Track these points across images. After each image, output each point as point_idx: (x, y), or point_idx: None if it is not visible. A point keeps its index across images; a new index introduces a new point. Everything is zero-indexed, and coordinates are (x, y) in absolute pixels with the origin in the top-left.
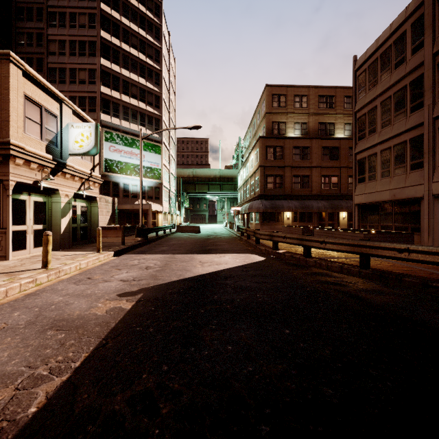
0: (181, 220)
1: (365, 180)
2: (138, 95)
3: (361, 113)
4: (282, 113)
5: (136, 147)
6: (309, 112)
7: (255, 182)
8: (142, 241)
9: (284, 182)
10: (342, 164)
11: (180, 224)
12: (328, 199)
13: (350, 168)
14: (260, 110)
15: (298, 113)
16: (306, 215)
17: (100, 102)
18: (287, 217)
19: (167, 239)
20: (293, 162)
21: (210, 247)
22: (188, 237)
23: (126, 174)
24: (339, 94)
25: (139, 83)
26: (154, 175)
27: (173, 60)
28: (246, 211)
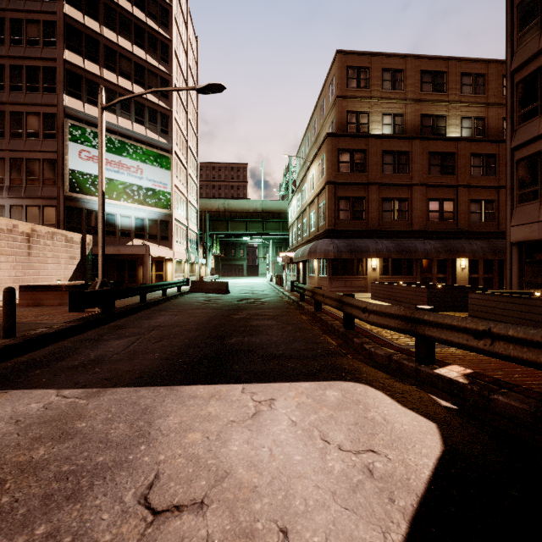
0: (207, 272)
1: (540, 196)
2: (131, 74)
3: (526, 71)
4: (363, 98)
5: (127, 156)
6: (406, 97)
7: (318, 211)
8: (85, 320)
9: (367, 209)
10: (460, 181)
11: (200, 278)
12: (439, 238)
13: (473, 188)
14: (326, 97)
15: (388, 98)
16: (404, 263)
17: (63, 76)
18: (373, 268)
19: (158, 308)
20: (382, 177)
21: (233, 342)
22: (202, 304)
23: (110, 198)
24: (453, 69)
25: (134, 55)
26: (159, 201)
27: (195, 40)
28: (305, 257)
